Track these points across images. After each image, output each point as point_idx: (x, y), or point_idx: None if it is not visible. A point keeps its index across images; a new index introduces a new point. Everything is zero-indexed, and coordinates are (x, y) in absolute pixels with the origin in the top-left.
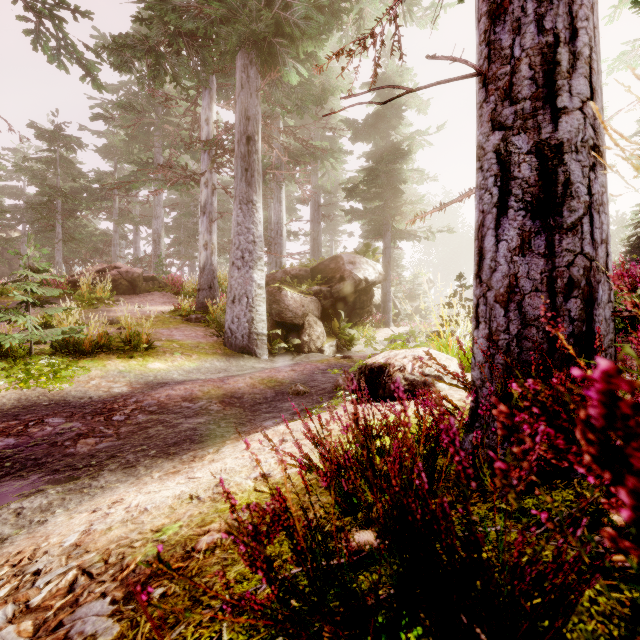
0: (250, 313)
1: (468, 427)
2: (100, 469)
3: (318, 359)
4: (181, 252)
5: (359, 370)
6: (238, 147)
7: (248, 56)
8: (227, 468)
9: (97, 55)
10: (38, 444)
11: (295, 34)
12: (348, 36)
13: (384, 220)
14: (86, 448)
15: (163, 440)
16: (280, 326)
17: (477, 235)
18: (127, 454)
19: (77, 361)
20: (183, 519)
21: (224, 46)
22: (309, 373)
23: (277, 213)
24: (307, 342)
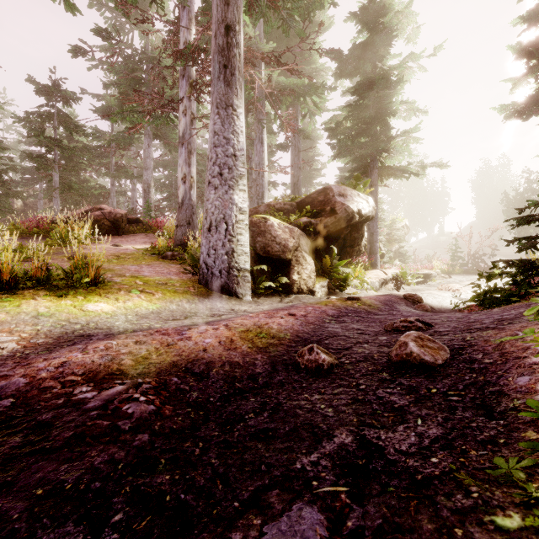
0: (229, 243)
1: None
2: None
3: (316, 301)
4: (172, 205)
5: None
6: (215, 40)
7: None
8: None
9: None
10: None
11: None
12: None
13: (370, 156)
14: None
15: None
16: (265, 262)
17: None
18: None
19: None
20: None
21: None
22: (317, 322)
23: (259, 154)
24: (296, 281)
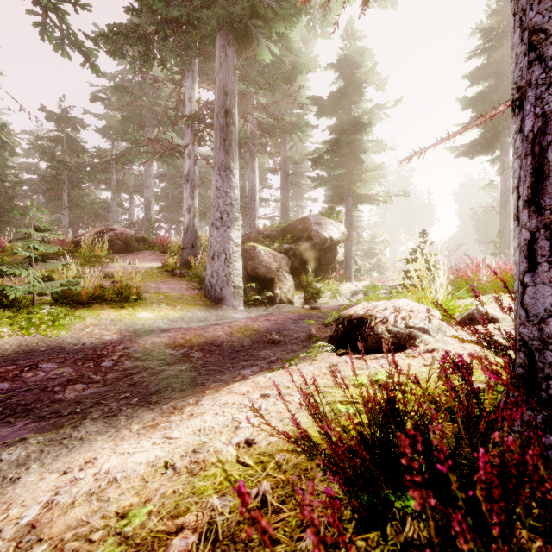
0: (228, 268)
1: (545, 409)
2: (83, 417)
3: (289, 310)
4: (168, 217)
5: (336, 321)
6: (217, 119)
7: (226, 38)
8: (206, 428)
9: (95, 43)
10: (30, 389)
11: (268, 16)
12: (315, 19)
13: (346, 186)
14: (73, 394)
15: (146, 387)
16: (254, 280)
17: (531, 148)
18: (110, 401)
19: (74, 311)
20: (154, 500)
21: (205, 31)
22: (282, 323)
23: (251, 181)
24: (278, 294)
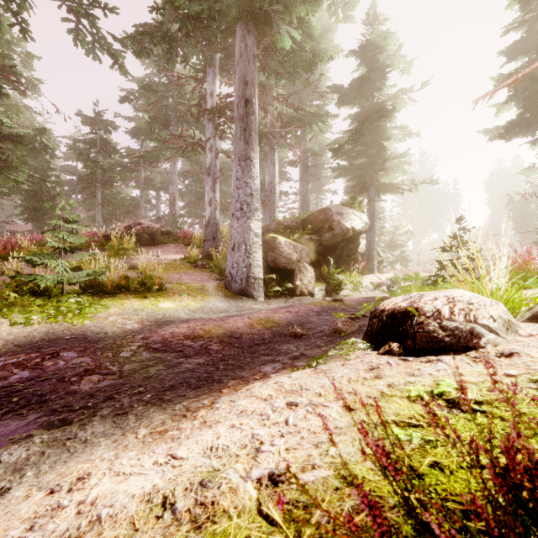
0: (248, 259)
1: None
2: (93, 413)
3: (310, 302)
4: (192, 212)
5: (370, 314)
6: (237, 110)
7: (246, 27)
8: (219, 447)
9: (122, 45)
10: (48, 379)
11: (289, 0)
12: (337, 3)
13: (368, 175)
14: (88, 386)
15: (161, 382)
16: (274, 271)
17: None
18: (123, 397)
19: (100, 300)
20: None
21: (225, 23)
22: (304, 315)
23: (271, 174)
24: (299, 286)
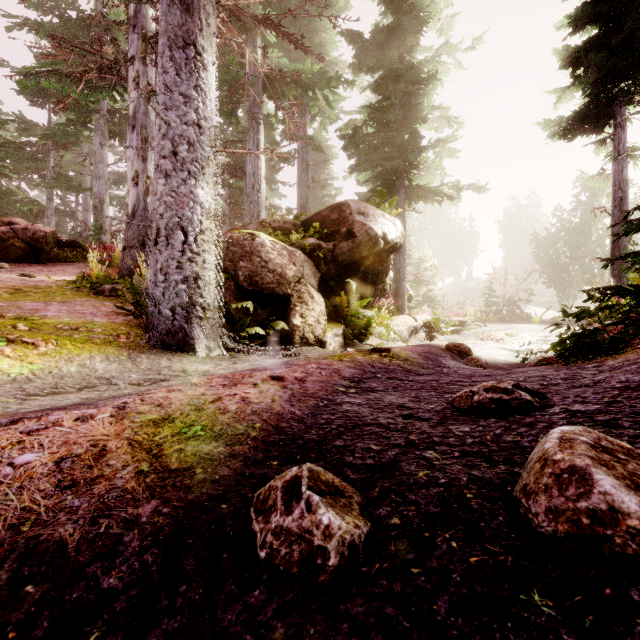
0: (189, 265)
1: None
2: None
3: (325, 355)
4: None
5: None
6: None
7: None
8: None
9: None
10: None
11: None
12: None
13: (396, 173)
14: None
15: None
16: (252, 298)
17: None
18: None
19: None
20: None
21: None
22: (322, 392)
23: (253, 160)
24: (299, 327)
